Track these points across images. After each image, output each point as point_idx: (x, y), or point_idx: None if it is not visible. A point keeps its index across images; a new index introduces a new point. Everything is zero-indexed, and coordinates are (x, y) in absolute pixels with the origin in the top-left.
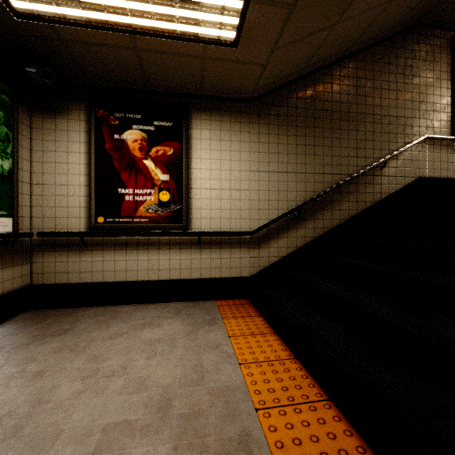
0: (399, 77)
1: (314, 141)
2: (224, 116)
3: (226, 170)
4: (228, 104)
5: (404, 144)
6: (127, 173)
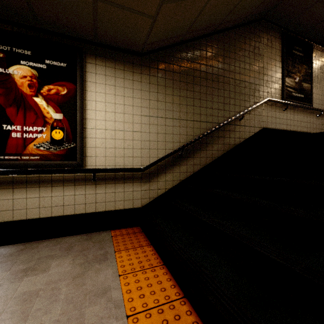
0: (251, 54)
1: (193, 94)
2: (118, 65)
3: (120, 113)
4: (122, 55)
5: (254, 103)
6: (14, 109)
